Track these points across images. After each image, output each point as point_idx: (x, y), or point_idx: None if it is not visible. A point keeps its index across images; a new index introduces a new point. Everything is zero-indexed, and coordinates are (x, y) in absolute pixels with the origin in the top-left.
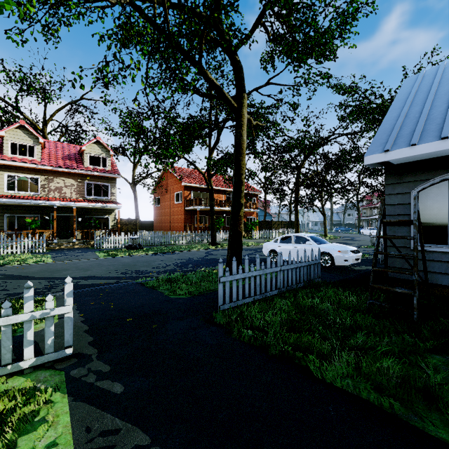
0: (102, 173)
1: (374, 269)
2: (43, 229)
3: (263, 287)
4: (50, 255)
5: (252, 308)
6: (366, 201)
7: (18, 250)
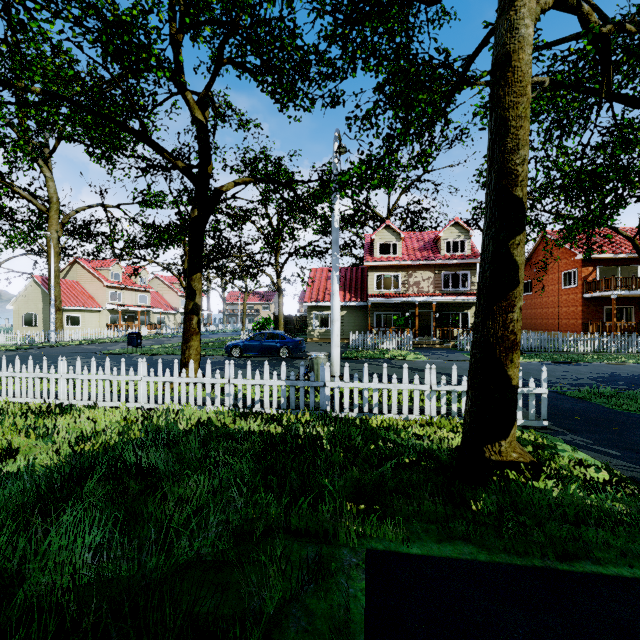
0: (461, 260)
1: None
2: (406, 327)
3: None
4: (420, 353)
5: None
6: None
7: (390, 346)
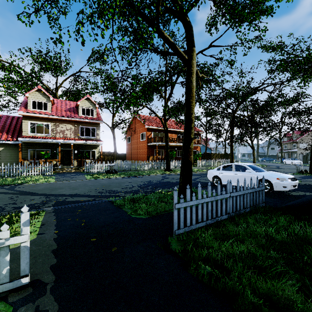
0: (91, 120)
1: None
2: (52, 159)
3: (214, 213)
4: (55, 177)
5: (206, 235)
6: (287, 138)
7: (35, 173)
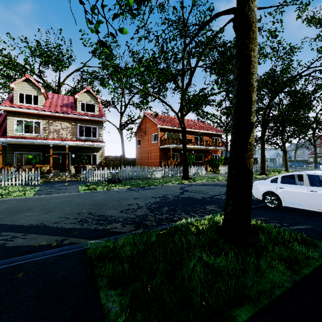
0: (91, 117)
1: None
2: (42, 164)
3: None
4: (38, 188)
5: None
6: (319, 140)
7: (17, 182)
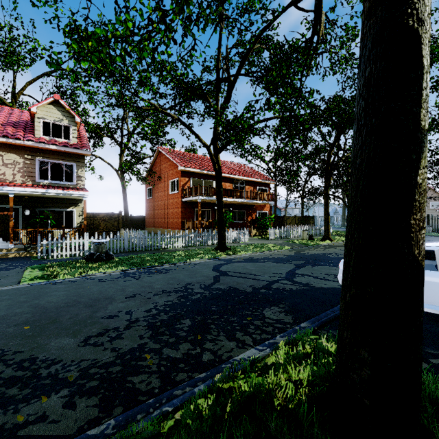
0: (62, 147)
1: None
2: None
3: None
4: None
5: None
6: None
7: None
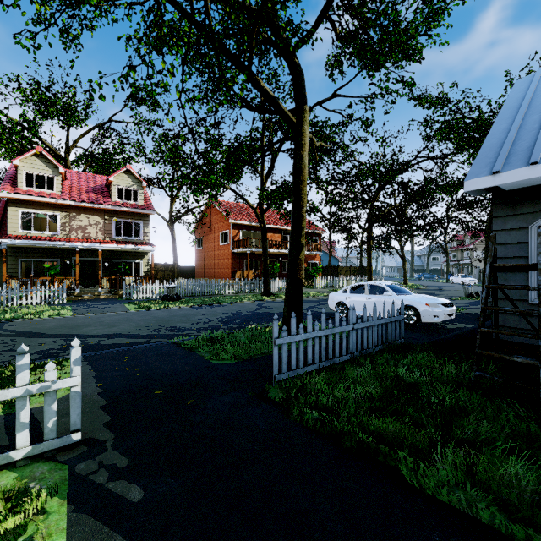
0: (133, 209)
1: (482, 330)
2: (64, 276)
3: (330, 352)
4: (71, 307)
5: (316, 379)
6: (456, 242)
7: (34, 301)
